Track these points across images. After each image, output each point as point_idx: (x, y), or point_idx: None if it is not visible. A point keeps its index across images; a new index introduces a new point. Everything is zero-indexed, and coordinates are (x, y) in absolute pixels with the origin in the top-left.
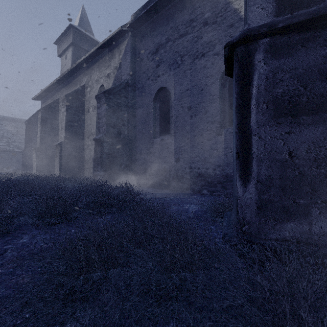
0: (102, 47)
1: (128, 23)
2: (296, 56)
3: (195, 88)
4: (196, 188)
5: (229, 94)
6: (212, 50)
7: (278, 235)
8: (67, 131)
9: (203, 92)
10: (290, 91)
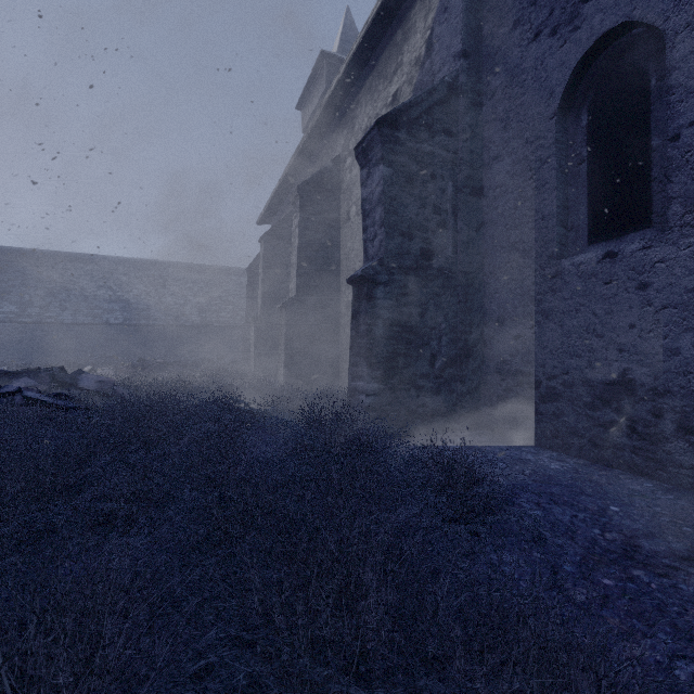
0: (379, 23)
1: None
2: None
3: None
4: None
5: None
6: None
7: None
8: (302, 273)
9: None
10: None
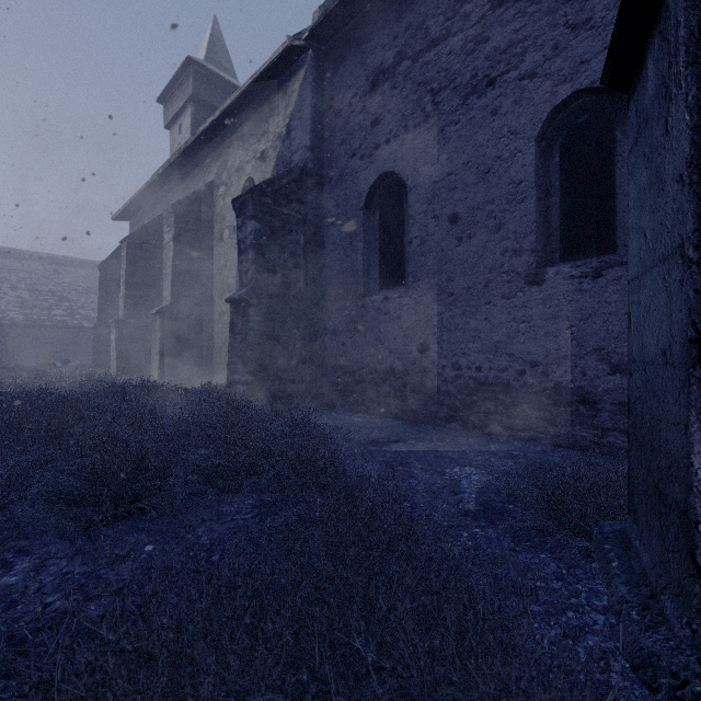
0: (250, 93)
1: (306, 29)
2: None
3: (469, 169)
4: (472, 418)
5: (561, 177)
6: (516, 68)
7: None
8: (177, 283)
9: (490, 177)
10: None
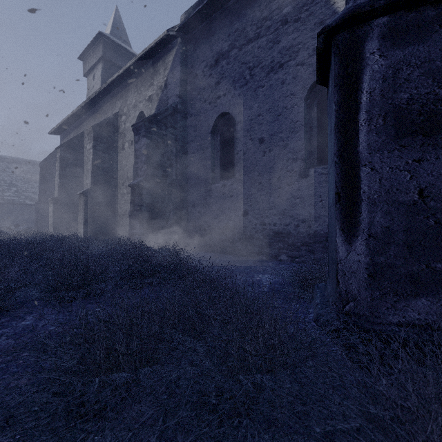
0: (142, 60)
1: (177, 25)
2: (430, 42)
3: (270, 113)
4: (271, 252)
5: (317, 120)
6: (294, 59)
7: (402, 317)
8: (95, 175)
9: (280, 118)
10: (422, 96)
